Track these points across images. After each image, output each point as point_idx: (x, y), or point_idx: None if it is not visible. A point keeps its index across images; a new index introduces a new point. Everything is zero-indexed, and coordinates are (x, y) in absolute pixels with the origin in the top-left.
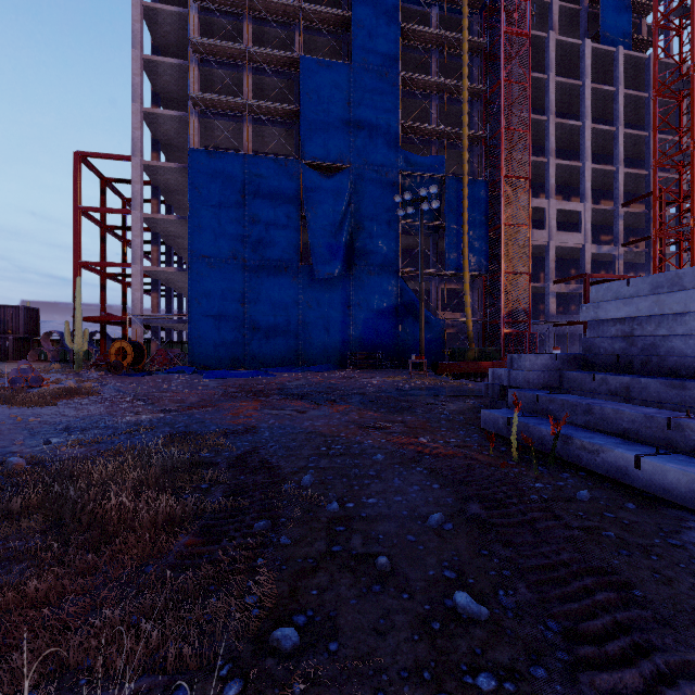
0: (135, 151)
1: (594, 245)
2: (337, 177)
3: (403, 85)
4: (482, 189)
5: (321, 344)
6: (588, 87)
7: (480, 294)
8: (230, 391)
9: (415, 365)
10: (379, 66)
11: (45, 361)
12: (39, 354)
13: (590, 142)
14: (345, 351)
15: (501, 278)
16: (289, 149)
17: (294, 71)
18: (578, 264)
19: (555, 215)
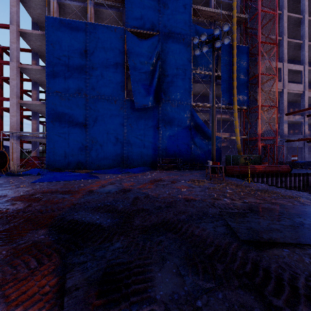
0: (12, 21)
1: (310, 92)
2: (150, 40)
3: None
4: (245, 52)
5: (139, 153)
6: None
7: (241, 121)
8: None
9: (203, 167)
10: None
11: None
12: None
13: (307, 28)
14: (156, 157)
15: (258, 109)
16: None
17: None
18: (294, 105)
19: (286, 72)
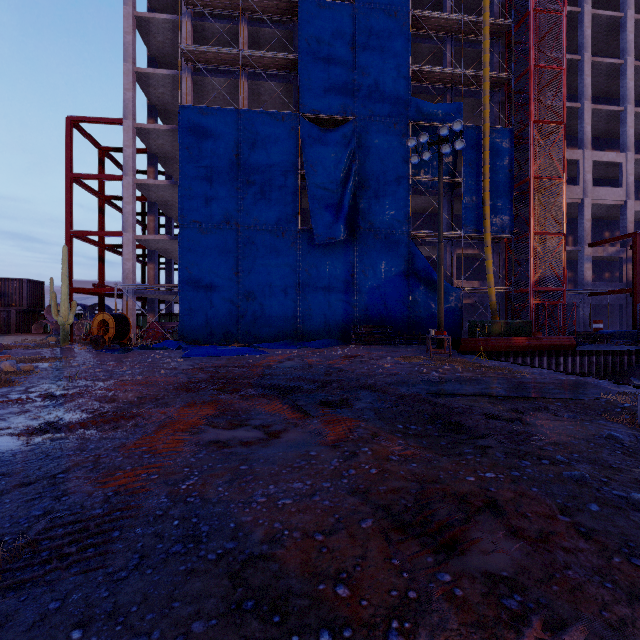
0: (126, 113)
1: (638, 202)
2: (339, 130)
3: (413, 27)
4: (506, 139)
5: (322, 317)
6: (630, 18)
7: (501, 260)
8: (194, 379)
9: None
10: (386, 5)
11: (47, 333)
12: (45, 327)
13: (633, 82)
14: (349, 324)
15: (529, 240)
16: (288, 108)
17: (293, 19)
18: (613, 226)
19: (590, 168)
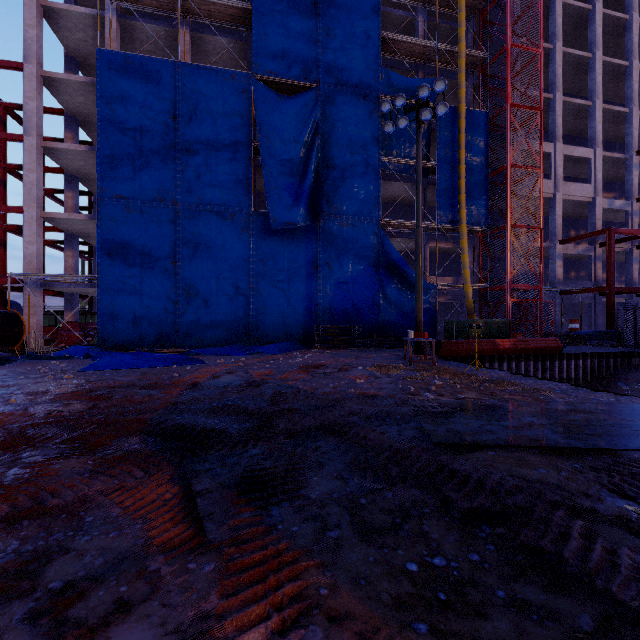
0: (28, 56)
1: (605, 199)
2: (300, 98)
3: None
4: (482, 123)
5: (280, 316)
6: (599, 11)
7: (475, 255)
8: (48, 417)
9: (401, 342)
10: None
11: None
12: None
13: (601, 77)
14: (311, 324)
15: (506, 233)
16: None
17: None
18: (578, 224)
19: (562, 162)
